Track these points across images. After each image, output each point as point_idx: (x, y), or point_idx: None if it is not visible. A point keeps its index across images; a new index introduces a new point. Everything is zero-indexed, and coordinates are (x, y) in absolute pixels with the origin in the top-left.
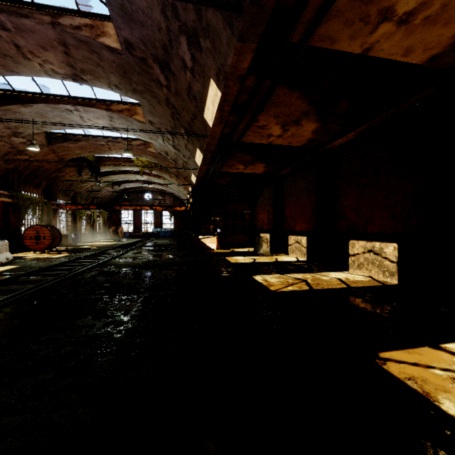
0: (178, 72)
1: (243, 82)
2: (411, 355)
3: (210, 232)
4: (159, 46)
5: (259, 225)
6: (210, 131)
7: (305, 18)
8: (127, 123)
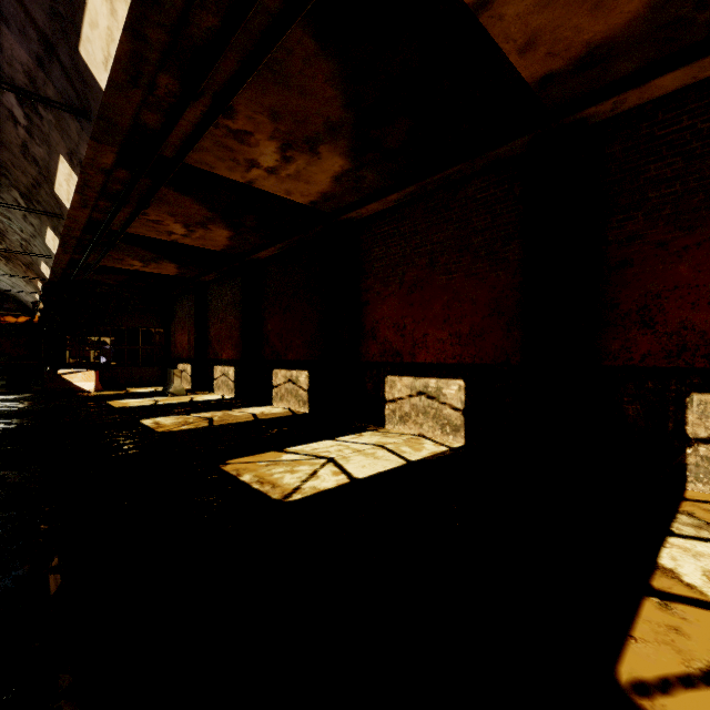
0: (2, 120)
1: (112, 173)
2: (253, 458)
3: (91, 364)
4: None
5: (177, 352)
6: (67, 212)
7: (173, 143)
8: None
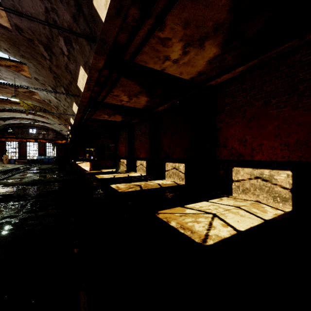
0: (58, 55)
1: (101, 72)
2: (170, 210)
3: (86, 159)
4: (44, 36)
5: (120, 154)
6: (82, 94)
7: (130, 51)
8: (14, 75)
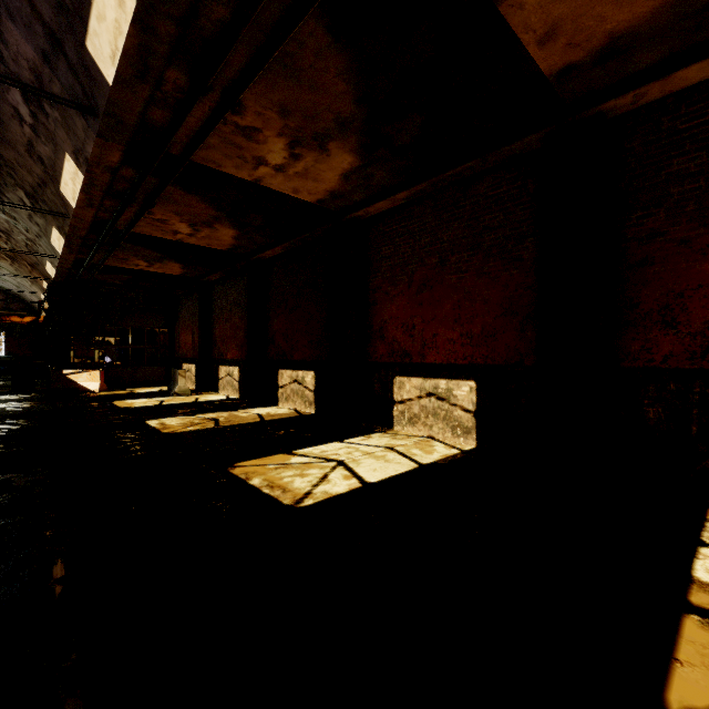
0: (8, 118)
1: (118, 171)
2: (261, 461)
3: (95, 364)
4: None
5: (182, 352)
6: (73, 212)
7: (180, 140)
8: None
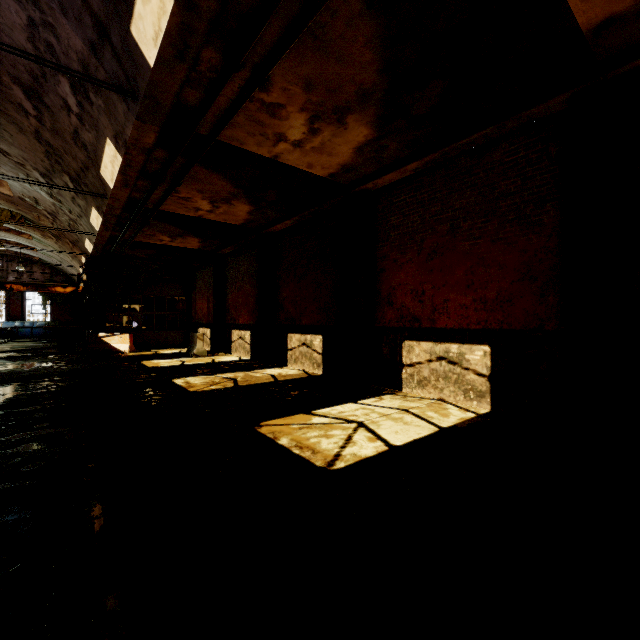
0: (58, 110)
1: (151, 153)
2: (284, 420)
3: (123, 328)
4: (24, 70)
5: (198, 317)
6: (110, 192)
7: (209, 120)
8: None
